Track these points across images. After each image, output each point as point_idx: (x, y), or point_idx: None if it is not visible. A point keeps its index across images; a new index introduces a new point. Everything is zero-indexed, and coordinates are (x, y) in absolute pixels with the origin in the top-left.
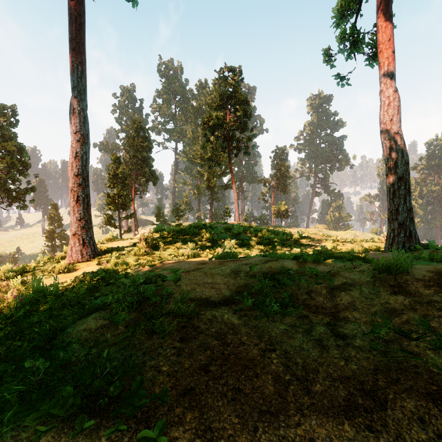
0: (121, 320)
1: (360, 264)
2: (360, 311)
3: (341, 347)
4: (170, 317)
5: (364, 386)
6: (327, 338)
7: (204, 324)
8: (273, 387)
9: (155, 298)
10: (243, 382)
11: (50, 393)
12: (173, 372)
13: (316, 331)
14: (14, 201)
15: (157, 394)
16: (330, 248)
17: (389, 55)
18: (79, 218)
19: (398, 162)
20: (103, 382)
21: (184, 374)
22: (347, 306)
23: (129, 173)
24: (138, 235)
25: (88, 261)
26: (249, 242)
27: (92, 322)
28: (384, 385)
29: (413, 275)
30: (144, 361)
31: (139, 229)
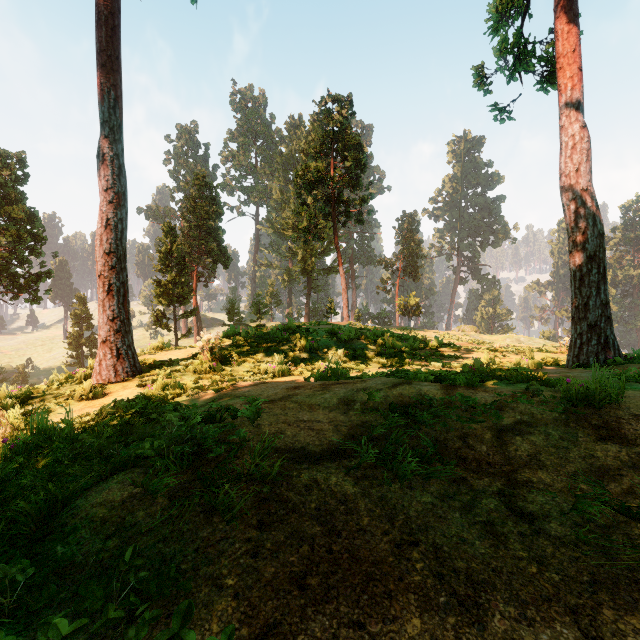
0: (161, 487)
1: (541, 390)
2: (549, 469)
3: (527, 536)
4: (242, 482)
5: (578, 617)
6: (501, 520)
7: (298, 495)
8: (420, 620)
9: (218, 449)
10: (366, 610)
11: (30, 628)
12: (243, 590)
13: (482, 507)
14: (23, 291)
15: (214, 638)
16: (485, 362)
17: (574, 74)
18: (111, 317)
19: (587, 233)
20: (122, 611)
21: (263, 594)
22: (527, 462)
23: (189, 250)
24: (200, 342)
25: (125, 381)
26: (365, 353)
27: (117, 489)
28: (613, 614)
29: (627, 408)
30: (196, 566)
31: (202, 333)
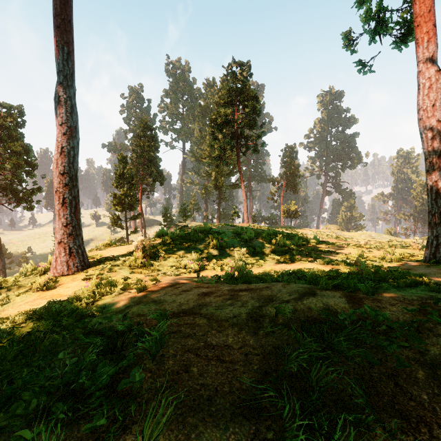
0: None
1: None
2: None
3: None
4: None
5: None
6: None
7: None
8: None
9: (102, 413)
10: None
11: None
12: None
13: None
14: (22, 202)
15: None
16: (356, 257)
17: (430, 29)
18: (65, 224)
19: None
20: None
21: None
22: None
23: (136, 172)
24: (135, 242)
25: (76, 273)
26: (262, 250)
27: None
28: None
29: None
30: None
31: (140, 233)
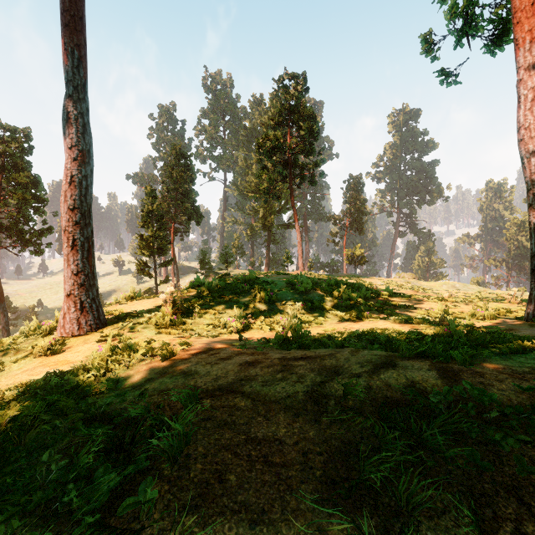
0: None
1: None
2: None
3: None
4: None
5: None
6: None
7: None
8: None
9: None
10: None
11: None
12: None
13: None
14: (29, 245)
15: None
16: (439, 313)
17: (533, 26)
18: (75, 271)
19: None
20: None
21: None
22: None
23: (167, 209)
24: (163, 294)
25: (88, 334)
26: (322, 304)
27: None
28: None
29: None
30: None
31: (171, 283)
